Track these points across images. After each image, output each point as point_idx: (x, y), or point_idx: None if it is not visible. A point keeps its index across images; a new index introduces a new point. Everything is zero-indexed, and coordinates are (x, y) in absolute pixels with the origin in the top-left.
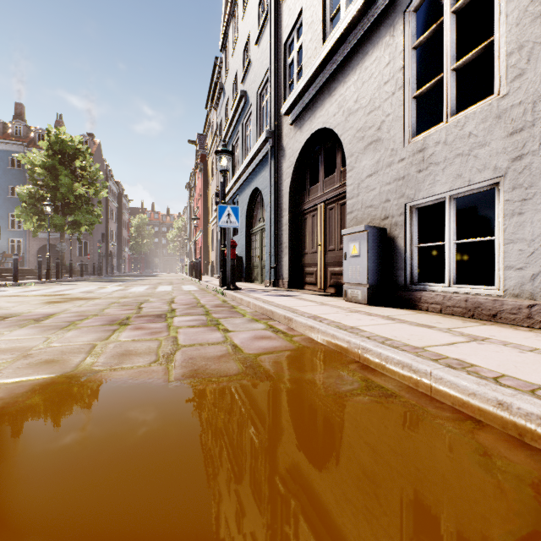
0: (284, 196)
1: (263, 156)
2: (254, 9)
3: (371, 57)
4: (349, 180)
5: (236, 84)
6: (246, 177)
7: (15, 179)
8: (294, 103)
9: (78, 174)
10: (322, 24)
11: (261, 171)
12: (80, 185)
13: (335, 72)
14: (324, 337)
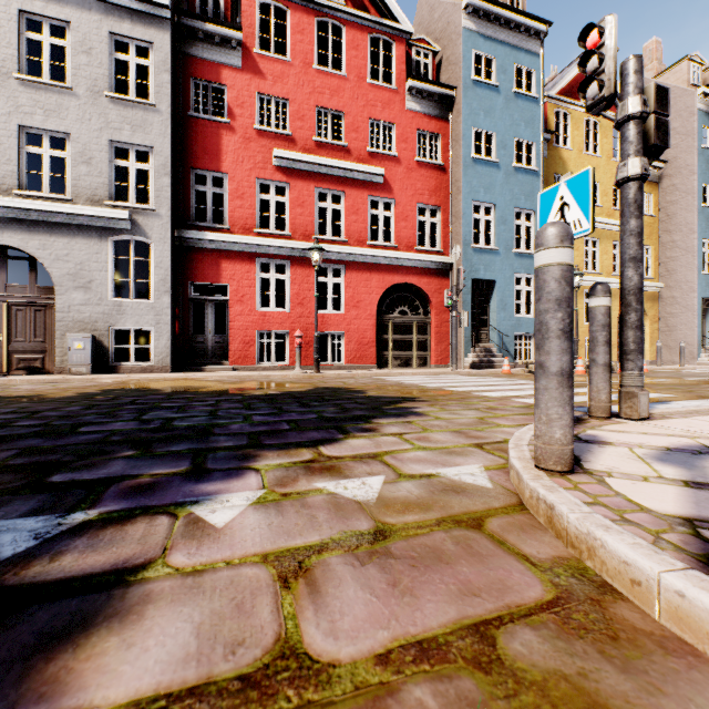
0: None
1: None
2: None
3: (83, 240)
4: (59, 300)
5: None
6: None
7: None
8: None
9: None
10: (18, 169)
11: None
12: None
13: (41, 221)
14: (126, 379)
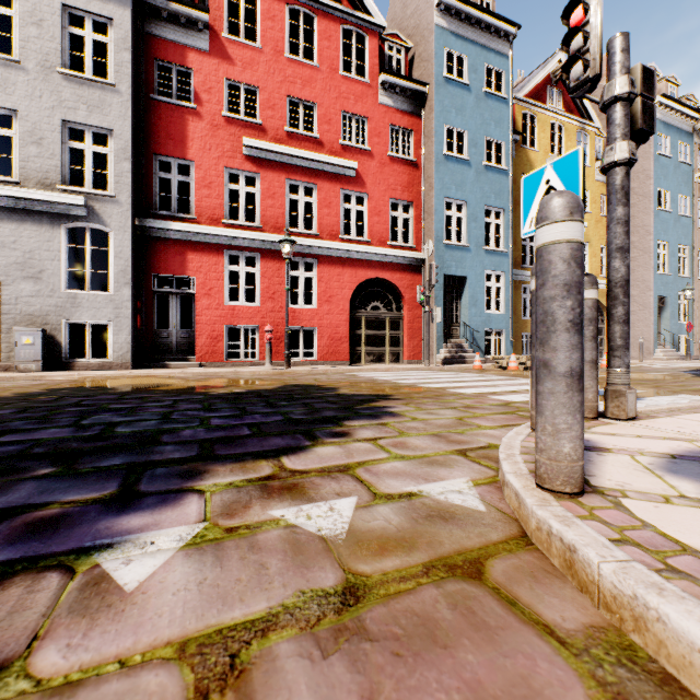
0: None
1: None
2: None
3: (33, 226)
4: (5, 291)
5: None
6: None
7: None
8: None
9: None
10: None
11: None
12: None
13: None
14: (80, 377)
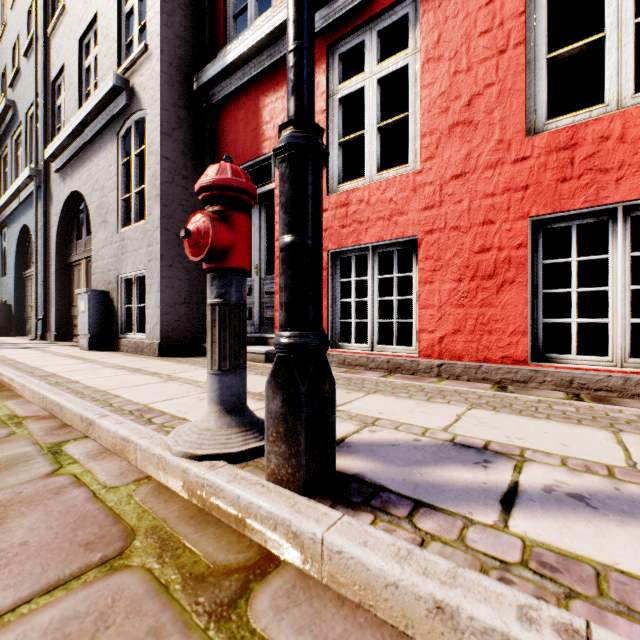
0: (52, 244)
1: (31, 192)
2: (24, 13)
3: (104, 153)
4: (93, 246)
5: (5, 82)
6: (15, 208)
7: None
8: (55, 155)
9: None
10: (79, 94)
11: (31, 207)
12: None
13: (85, 147)
14: None
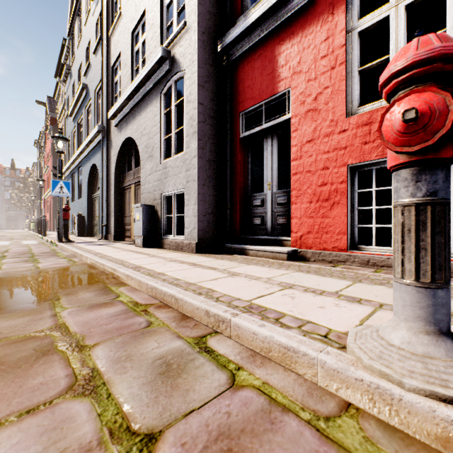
0: (112, 175)
1: (98, 142)
2: (93, 25)
3: (150, 108)
4: (142, 174)
5: (81, 73)
6: (87, 154)
7: None
8: (115, 114)
9: None
10: (131, 70)
11: (98, 152)
12: None
13: (136, 106)
14: (90, 261)
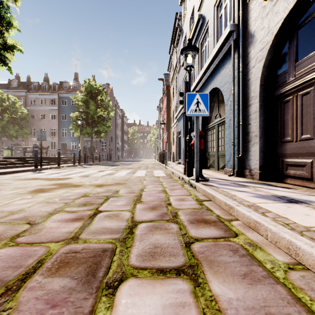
0: (252, 83)
1: (223, 55)
2: None
3: None
4: None
5: (192, 18)
6: (202, 83)
7: (74, 111)
8: None
9: (99, 104)
10: None
11: (220, 71)
12: (100, 110)
13: None
14: None
